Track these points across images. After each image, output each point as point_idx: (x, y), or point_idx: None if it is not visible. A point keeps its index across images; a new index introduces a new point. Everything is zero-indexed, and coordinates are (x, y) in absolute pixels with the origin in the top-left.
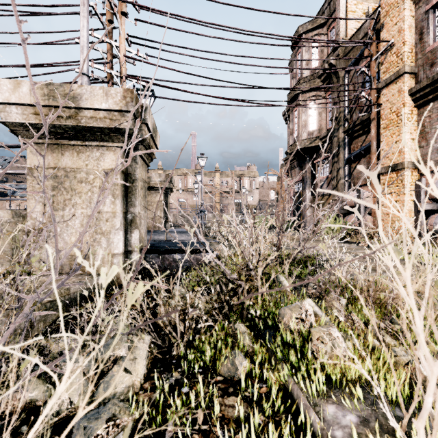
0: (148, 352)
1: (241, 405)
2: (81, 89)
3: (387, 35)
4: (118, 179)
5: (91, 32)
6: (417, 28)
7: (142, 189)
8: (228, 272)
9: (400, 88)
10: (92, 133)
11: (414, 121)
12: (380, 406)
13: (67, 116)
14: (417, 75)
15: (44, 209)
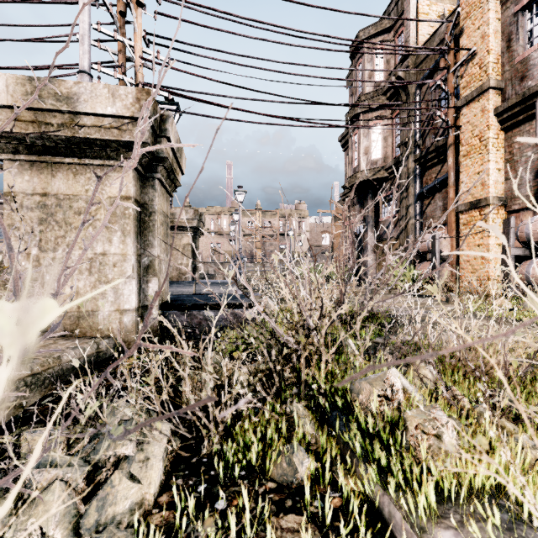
0: (167, 448)
1: (308, 532)
2: (78, 88)
3: (468, 42)
4: (130, 210)
5: (97, 26)
6: (504, 33)
7: (163, 226)
8: (281, 332)
9: (483, 107)
10: (93, 148)
11: (500, 147)
12: (520, 532)
13: (59, 123)
14: (504, 91)
15: (19, 244)
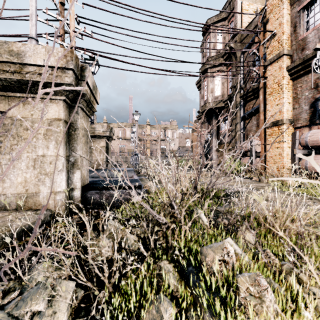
0: (73, 299)
1: None
2: (24, 47)
3: (271, 27)
4: (61, 127)
5: (46, 10)
6: (292, 22)
7: (84, 137)
8: (154, 213)
9: (280, 66)
10: (36, 87)
11: (290, 90)
12: None
13: (12, 70)
14: (292, 57)
15: None
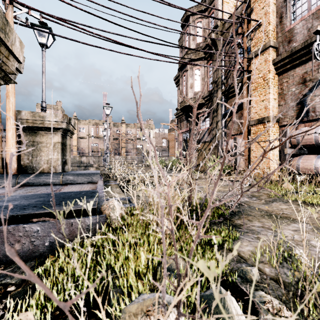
0: None
1: None
2: None
3: (256, 17)
4: None
5: None
6: (278, 13)
7: None
8: None
9: (266, 58)
10: None
11: (275, 85)
12: None
13: None
14: (278, 49)
15: None
